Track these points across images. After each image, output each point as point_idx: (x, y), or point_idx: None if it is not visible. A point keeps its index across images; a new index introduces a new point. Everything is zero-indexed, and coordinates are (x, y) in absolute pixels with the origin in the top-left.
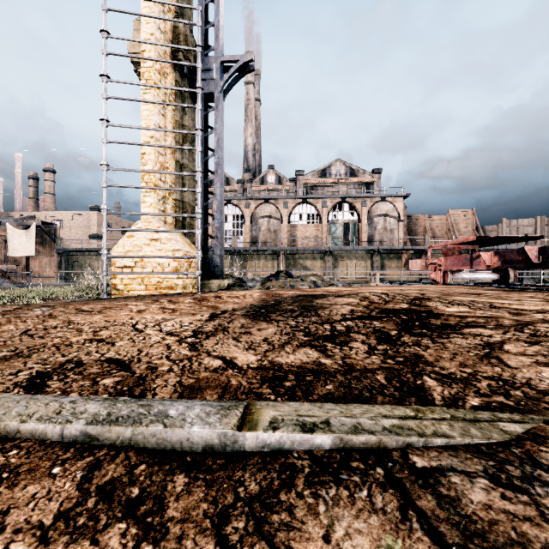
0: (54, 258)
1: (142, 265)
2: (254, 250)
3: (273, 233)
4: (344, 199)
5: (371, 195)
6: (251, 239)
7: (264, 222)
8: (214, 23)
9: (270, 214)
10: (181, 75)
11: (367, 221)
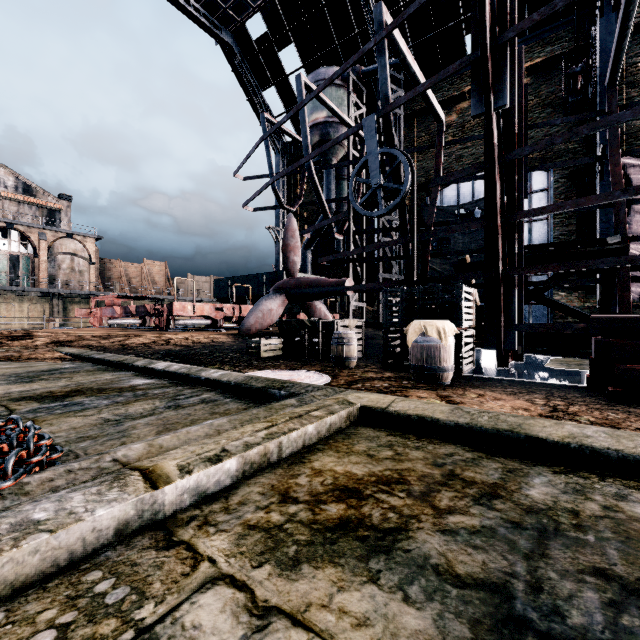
0: None
1: None
2: None
3: None
4: (11, 225)
5: (53, 228)
6: None
7: None
8: None
9: None
10: None
11: (48, 258)
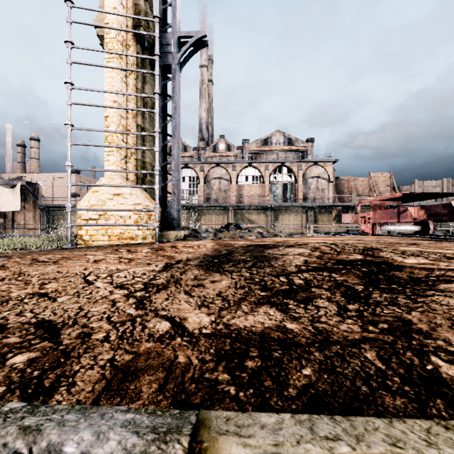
0: (37, 213)
1: (106, 218)
2: (207, 206)
3: (223, 192)
4: (283, 163)
5: (305, 160)
6: (205, 197)
7: (216, 183)
8: (172, 3)
9: (221, 176)
10: (142, 49)
11: (302, 182)
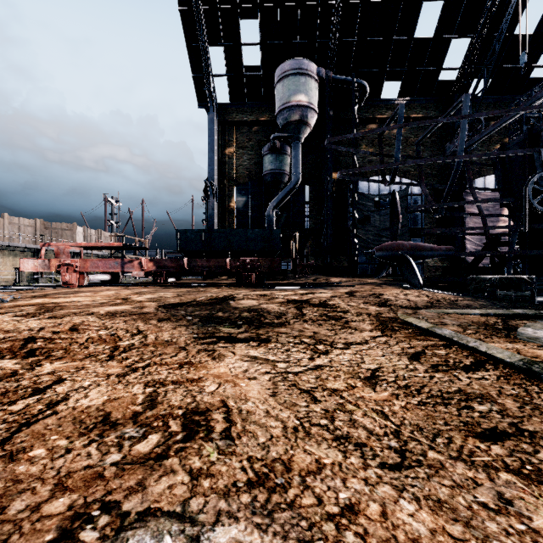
0: None
1: None
2: None
3: None
4: None
5: None
6: None
7: None
8: None
9: None
10: None
11: None
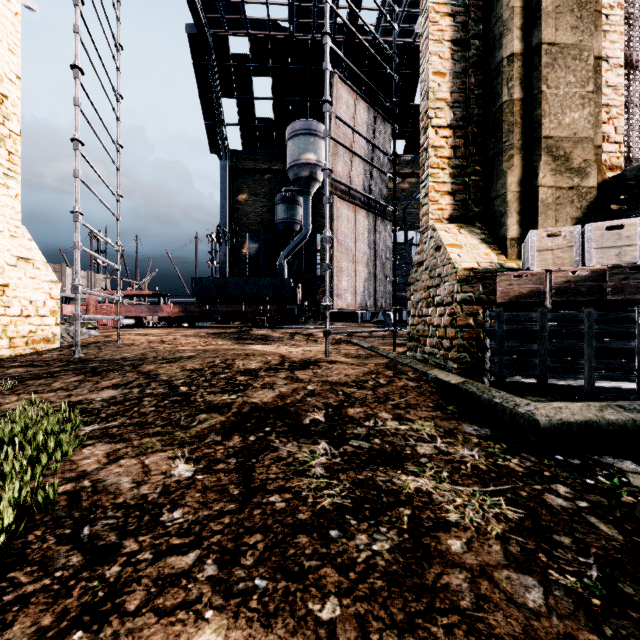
0: None
1: (4, 301)
2: None
3: None
4: None
5: None
6: None
7: None
8: None
9: None
10: None
11: None
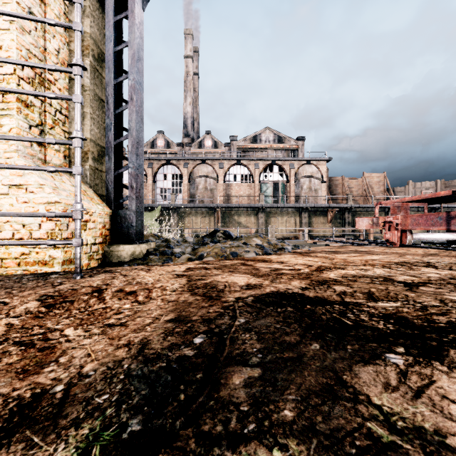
0: None
1: None
2: (191, 207)
3: (209, 192)
4: (274, 161)
5: (298, 158)
6: (189, 197)
7: (201, 181)
8: None
9: (207, 174)
10: None
11: (294, 182)
